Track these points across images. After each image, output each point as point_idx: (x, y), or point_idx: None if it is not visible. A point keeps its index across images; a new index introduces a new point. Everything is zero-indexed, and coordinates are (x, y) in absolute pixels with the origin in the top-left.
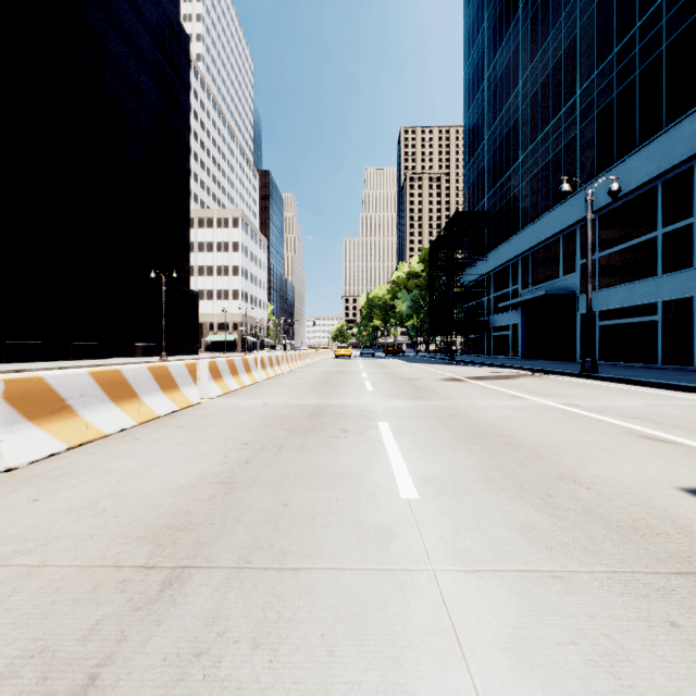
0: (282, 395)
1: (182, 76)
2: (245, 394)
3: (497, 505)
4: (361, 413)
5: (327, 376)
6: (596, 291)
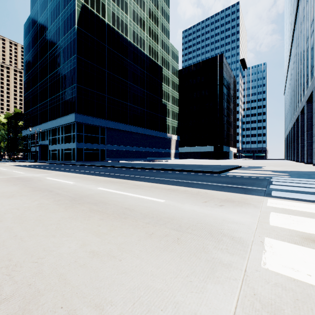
0: None
1: None
2: None
3: None
4: None
5: None
6: (51, 145)
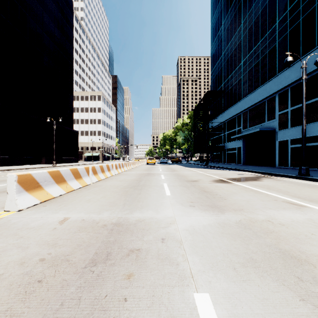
0: (93, 202)
1: (68, 20)
2: (62, 201)
3: None
4: (163, 250)
5: (139, 178)
6: (288, 129)
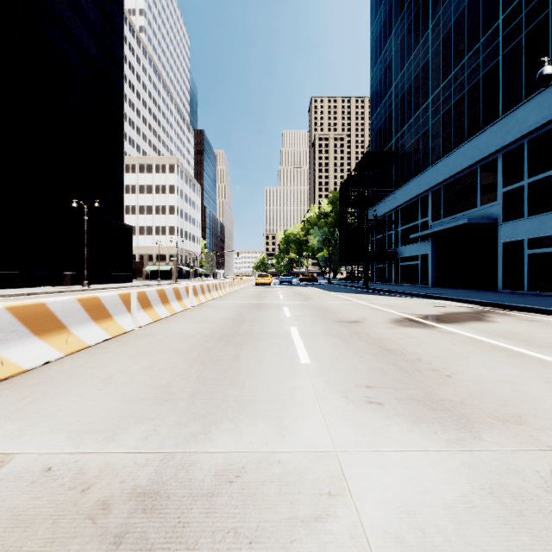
0: (113, 389)
1: (115, 26)
2: (37, 383)
3: None
4: None
5: (239, 316)
6: (524, 219)
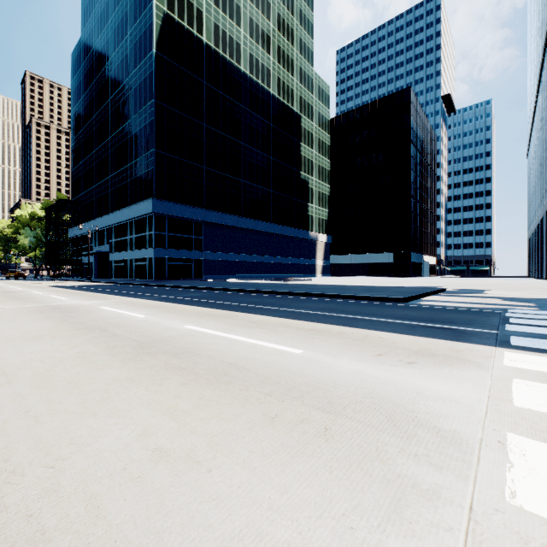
0: None
1: None
2: None
3: (23, 287)
4: (3, 286)
5: None
6: (114, 253)
